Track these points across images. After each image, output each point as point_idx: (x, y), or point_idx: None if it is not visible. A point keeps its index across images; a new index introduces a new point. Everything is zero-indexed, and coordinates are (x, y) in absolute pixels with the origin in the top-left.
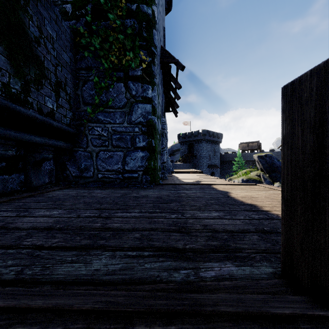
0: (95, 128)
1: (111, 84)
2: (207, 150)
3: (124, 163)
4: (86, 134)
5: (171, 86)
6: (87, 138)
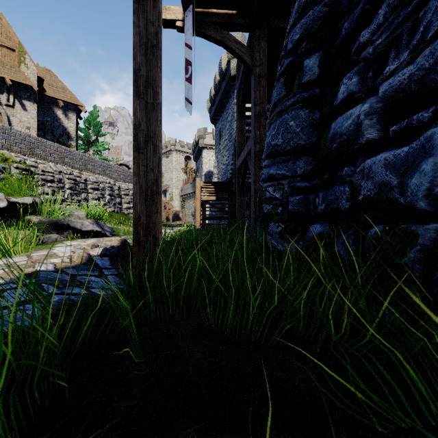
0: None
1: None
2: None
3: None
4: None
5: None
6: None
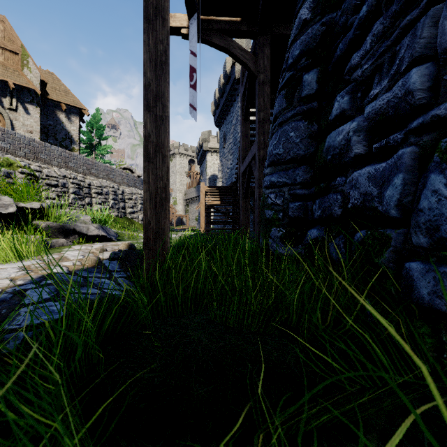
0: None
1: None
2: None
3: None
4: None
5: None
6: None
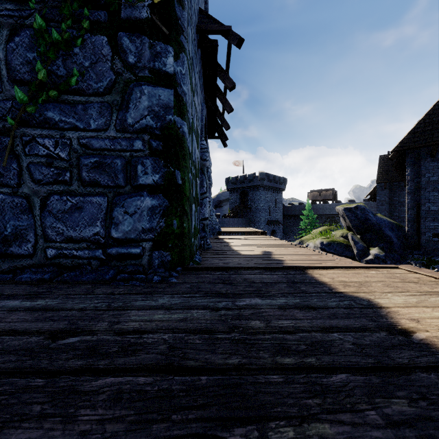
0: (39, 141)
1: (78, 37)
2: (266, 201)
3: (109, 223)
4: (16, 154)
5: (218, 88)
6: (20, 163)
